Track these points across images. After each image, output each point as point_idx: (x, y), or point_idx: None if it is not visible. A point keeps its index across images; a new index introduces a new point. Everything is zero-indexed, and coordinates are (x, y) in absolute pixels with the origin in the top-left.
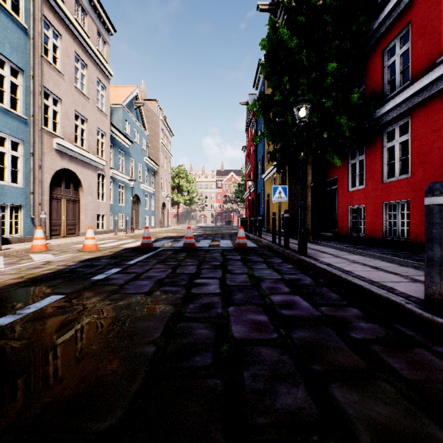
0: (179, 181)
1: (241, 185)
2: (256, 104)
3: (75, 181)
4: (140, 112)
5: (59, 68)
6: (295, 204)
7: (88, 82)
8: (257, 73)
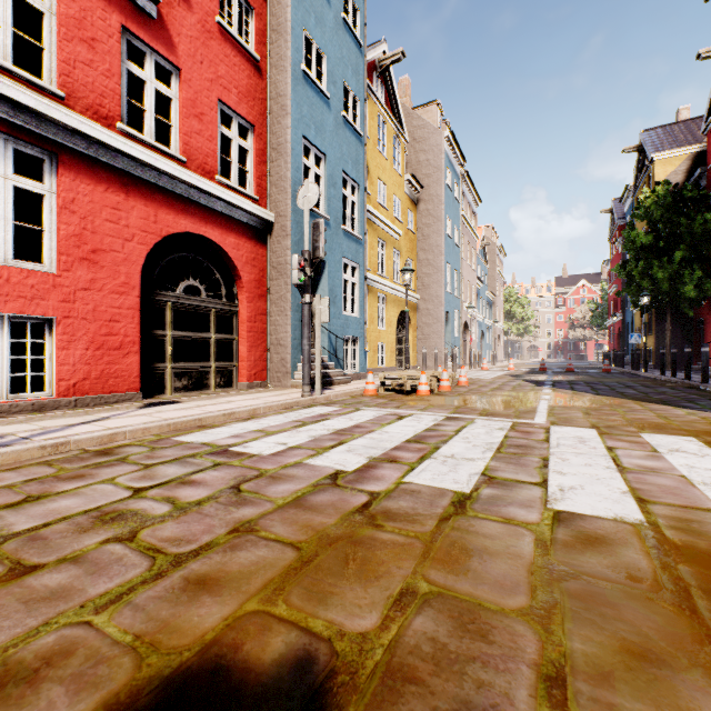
0: (511, 306)
1: (600, 305)
2: (618, 267)
3: (465, 327)
4: (484, 249)
5: (463, 257)
6: (662, 340)
7: (470, 255)
8: (624, 193)
